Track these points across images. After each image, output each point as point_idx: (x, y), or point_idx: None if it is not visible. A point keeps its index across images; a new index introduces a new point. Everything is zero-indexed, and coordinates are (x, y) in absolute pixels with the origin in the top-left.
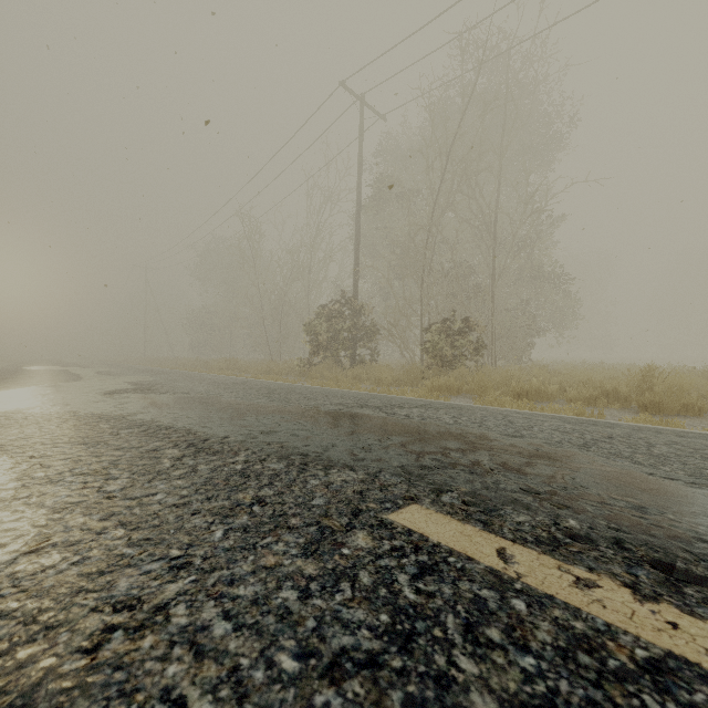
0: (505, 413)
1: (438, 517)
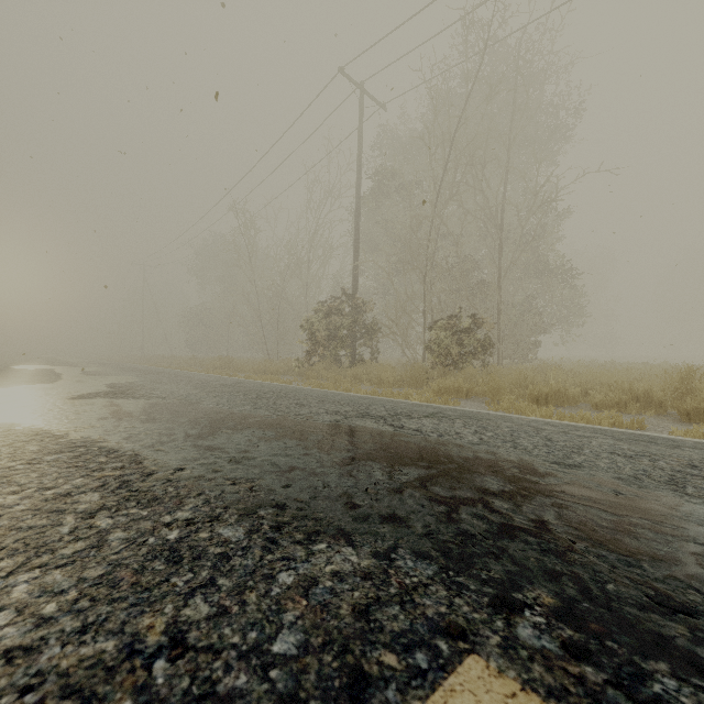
0: (533, 424)
1: None
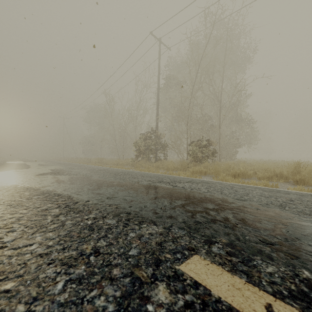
0: (231, 185)
1: (213, 268)
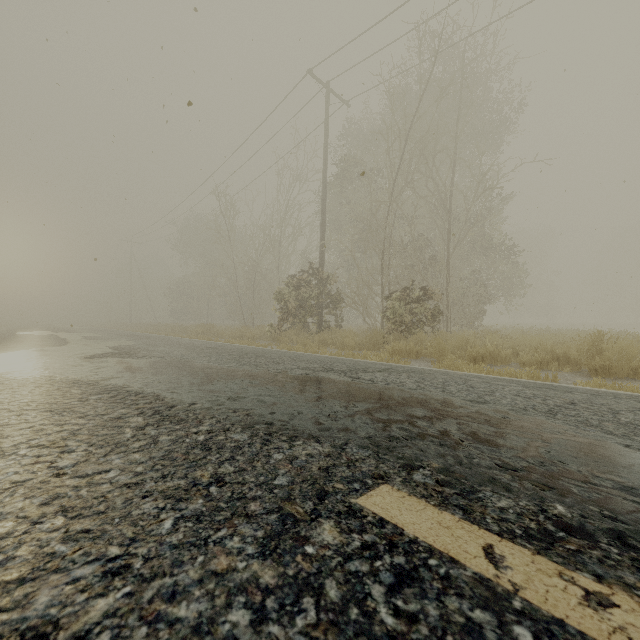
0: (464, 377)
1: (412, 501)
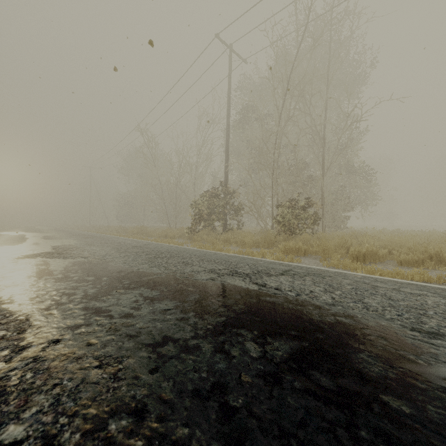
0: (367, 281)
1: None
